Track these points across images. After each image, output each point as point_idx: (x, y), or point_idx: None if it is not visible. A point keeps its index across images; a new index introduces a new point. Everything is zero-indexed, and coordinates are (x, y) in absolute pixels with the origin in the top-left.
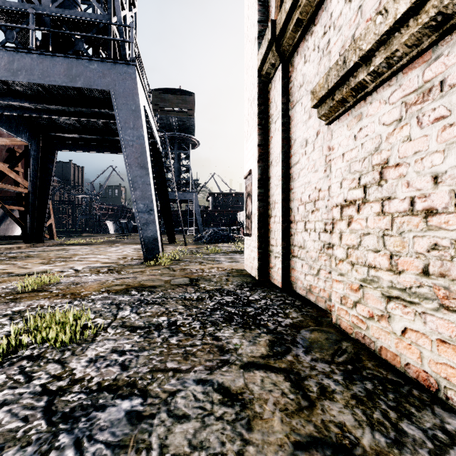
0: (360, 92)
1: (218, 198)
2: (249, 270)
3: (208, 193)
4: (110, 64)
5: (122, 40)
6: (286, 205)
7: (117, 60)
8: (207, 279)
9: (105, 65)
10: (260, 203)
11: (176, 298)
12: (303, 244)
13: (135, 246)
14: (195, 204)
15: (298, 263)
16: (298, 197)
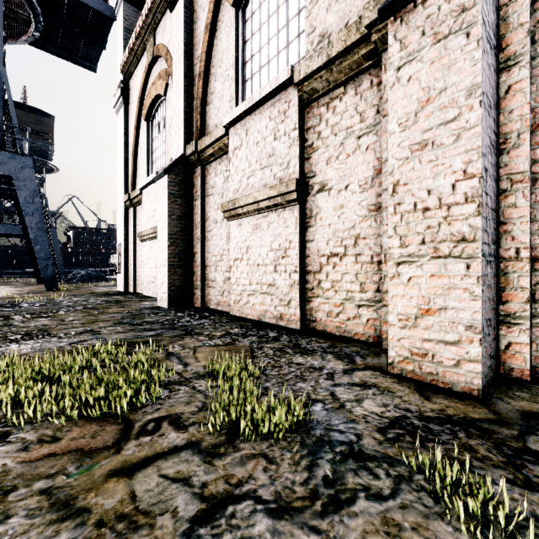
0: (145, 240)
1: (83, 233)
2: (120, 289)
3: (68, 226)
4: (10, 155)
5: (20, 139)
6: (135, 261)
7: (17, 153)
8: (98, 292)
9: (5, 155)
10: (125, 259)
11: (88, 295)
12: (140, 275)
13: (4, 286)
14: (54, 242)
15: (139, 282)
16: (139, 258)
